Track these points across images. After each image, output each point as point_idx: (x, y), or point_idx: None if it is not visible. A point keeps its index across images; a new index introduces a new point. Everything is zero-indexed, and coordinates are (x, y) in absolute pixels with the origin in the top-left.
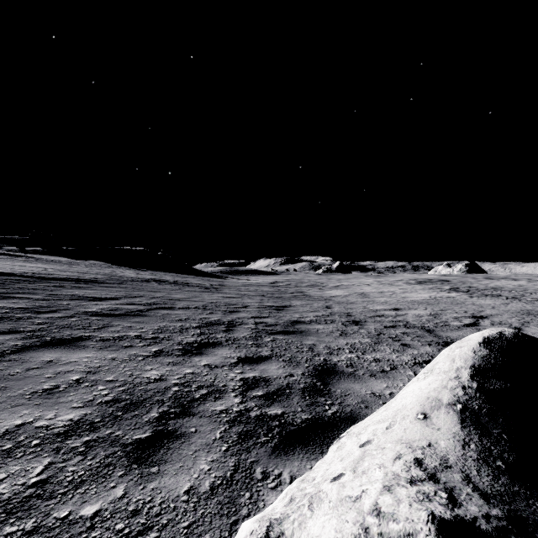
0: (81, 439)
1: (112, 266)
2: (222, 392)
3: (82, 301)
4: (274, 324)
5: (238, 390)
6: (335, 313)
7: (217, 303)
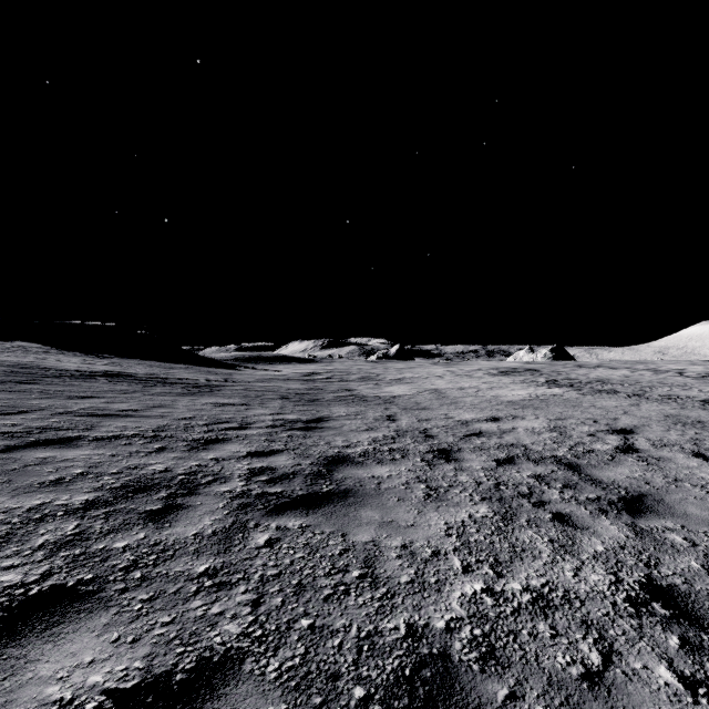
0: None
1: (49, 351)
2: None
3: None
4: (290, 471)
5: None
6: (405, 433)
7: (193, 419)
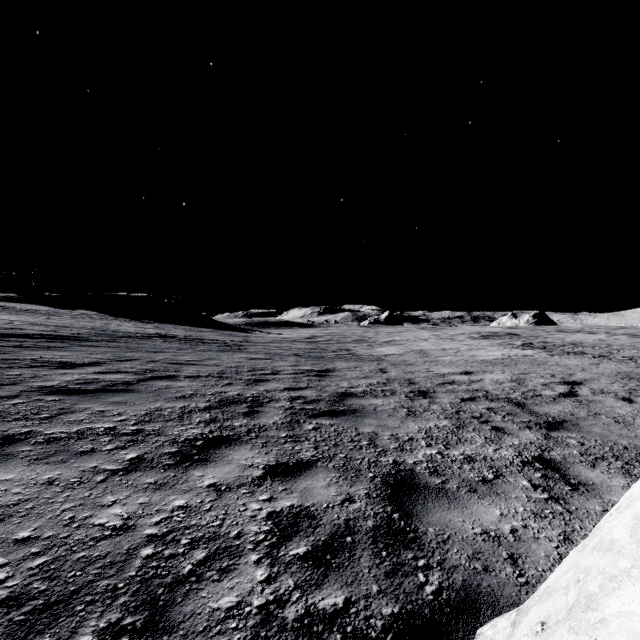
0: None
1: (106, 318)
2: (234, 554)
3: (44, 369)
4: (316, 399)
5: (263, 545)
6: (394, 380)
7: (238, 367)
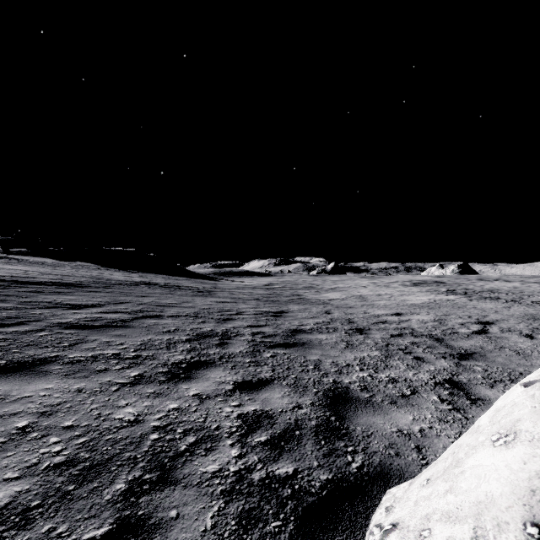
0: None
1: (100, 268)
2: (215, 440)
3: (59, 309)
4: (273, 334)
5: (235, 434)
6: (336, 320)
7: (210, 309)
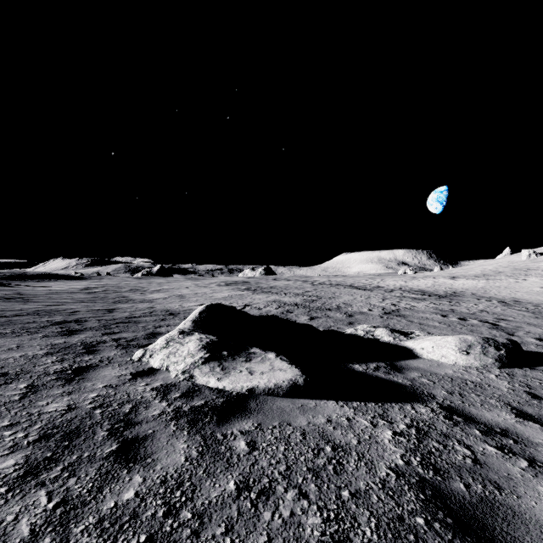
0: (59, 354)
1: None
2: (105, 342)
3: None
4: (112, 319)
5: (112, 341)
6: (158, 310)
7: (44, 310)
